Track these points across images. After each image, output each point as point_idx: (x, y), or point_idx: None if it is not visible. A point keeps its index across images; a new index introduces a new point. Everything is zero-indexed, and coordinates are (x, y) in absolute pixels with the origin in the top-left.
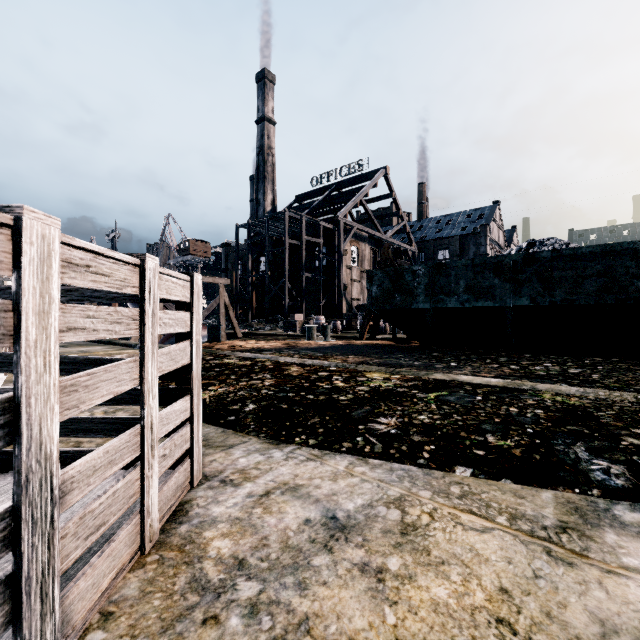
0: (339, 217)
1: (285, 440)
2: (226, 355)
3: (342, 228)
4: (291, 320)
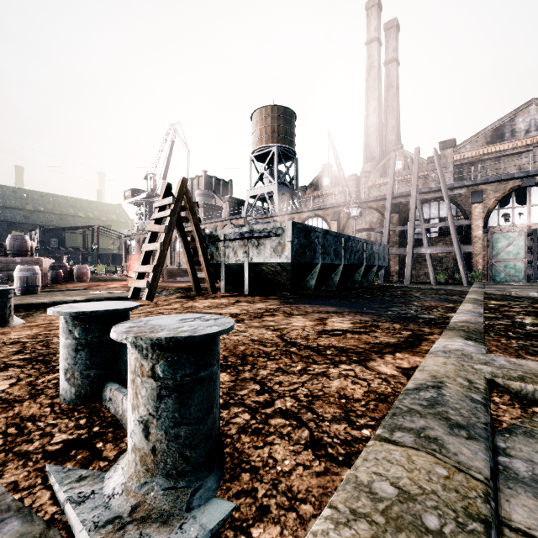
0: None
1: None
2: (492, 324)
3: None
4: None
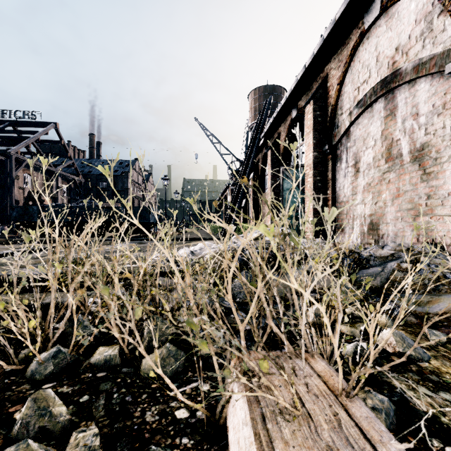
0: (11, 152)
1: None
2: None
3: (14, 160)
4: None
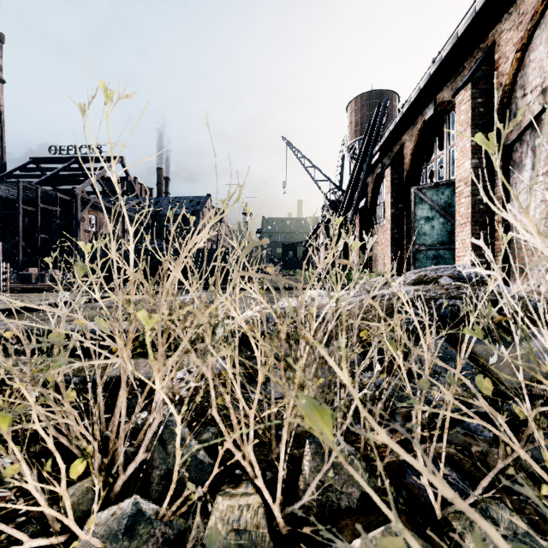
0: (76, 192)
1: (28, 293)
2: None
3: (79, 200)
4: (26, 273)
